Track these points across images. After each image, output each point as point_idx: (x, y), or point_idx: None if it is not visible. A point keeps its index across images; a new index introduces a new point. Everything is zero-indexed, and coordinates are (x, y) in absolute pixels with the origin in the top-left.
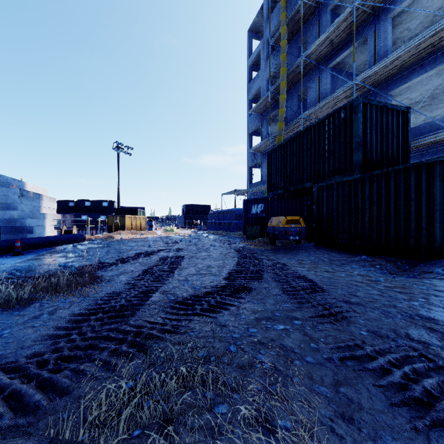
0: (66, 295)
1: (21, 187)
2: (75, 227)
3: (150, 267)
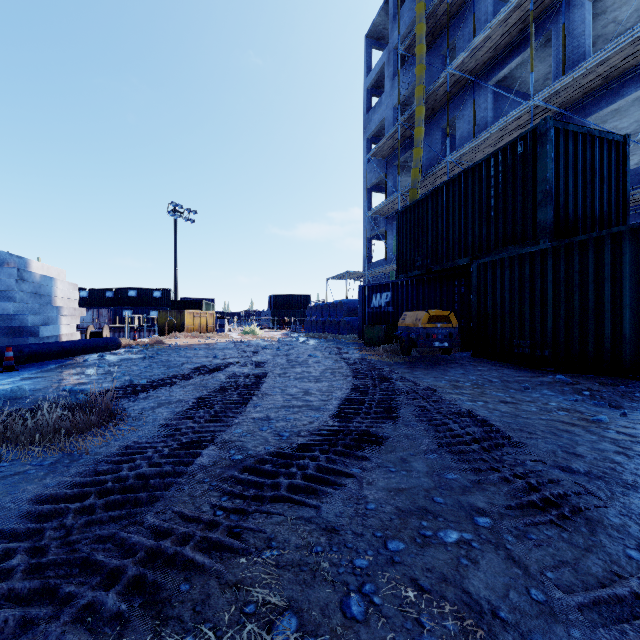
0: (50, 448)
1: (23, 267)
2: (106, 328)
3: (210, 393)
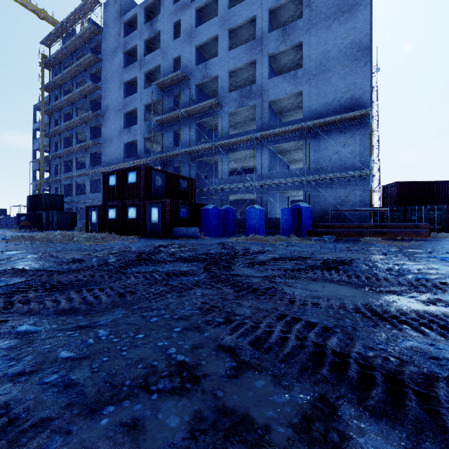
0: None
1: None
2: None
3: None
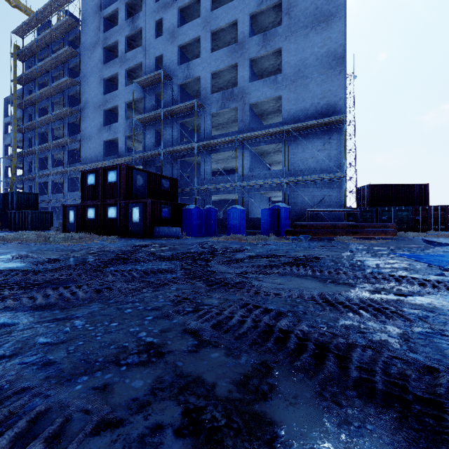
0: None
1: None
2: None
3: None
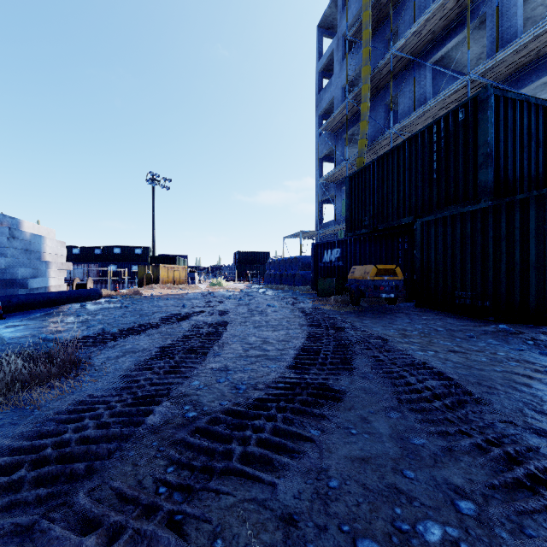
0: (4, 402)
1: (15, 226)
2: (91, 280)
3: (173, 342)
